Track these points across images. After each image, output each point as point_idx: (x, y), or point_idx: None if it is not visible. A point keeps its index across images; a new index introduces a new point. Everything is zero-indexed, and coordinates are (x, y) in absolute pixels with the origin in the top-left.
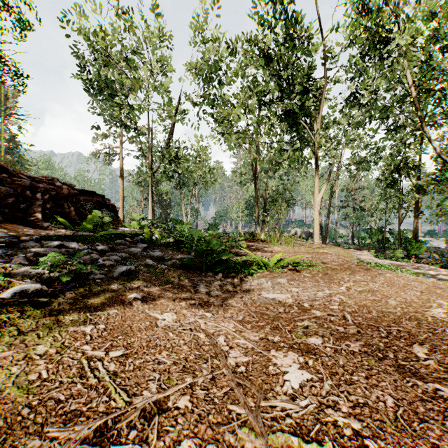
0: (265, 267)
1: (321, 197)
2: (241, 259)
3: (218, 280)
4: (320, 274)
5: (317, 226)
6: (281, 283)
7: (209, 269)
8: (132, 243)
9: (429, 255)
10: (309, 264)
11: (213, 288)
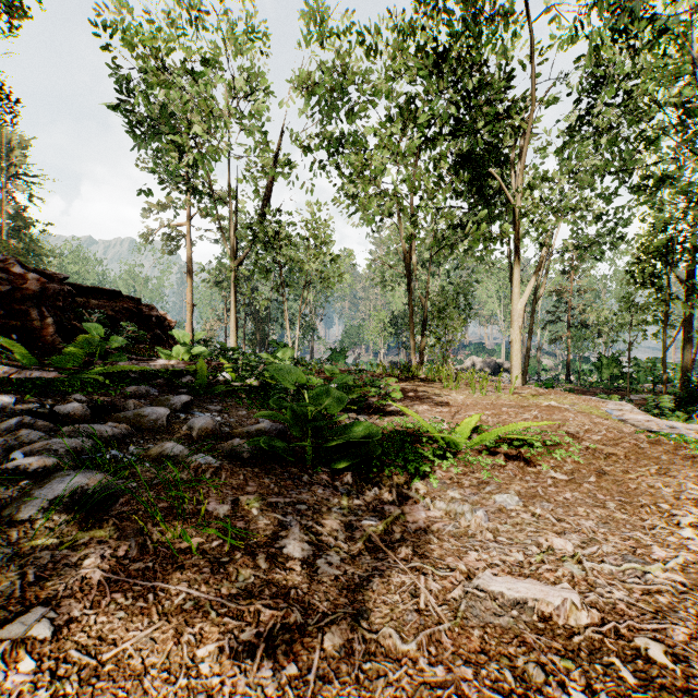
0: (451, 451)
1: (525, 302)
2: (394, 426)
3: (343, 498)
4: (593, 476)
5: (517, 353)
6: (510, 512)
7: (321, 461)
8: (166, 392)
9: None
10: (549, 442)
11: (325, 537)
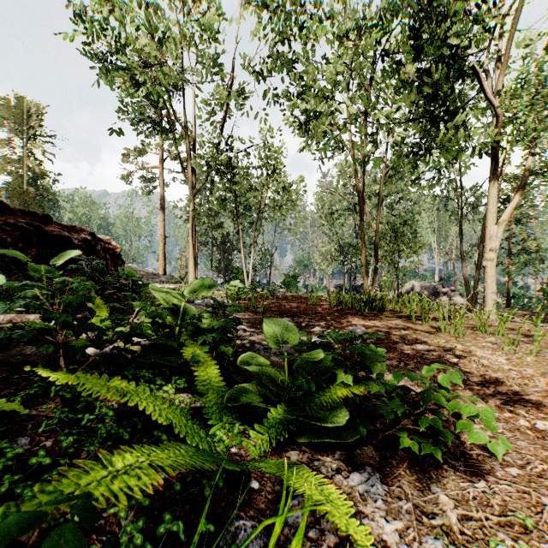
0: None
1: (504, 223)
2: None
3: None
4: None
5: (493, 281)
6: None
7: None
8: None
9: None
10: None
11: None
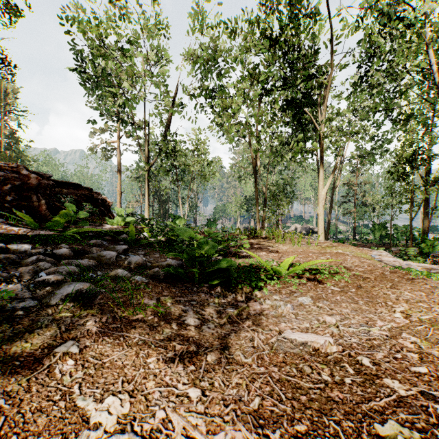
0: (276, 276)
1: (326, 191)
2: (244, 263)
3: (215, 299)
4: (354, 289)
5: (321, 222)
6: (305, 306)
7: (203, 280)
8: (112, 244)
9: (438, 253)
10: (332, 271)
11: (206, 316)
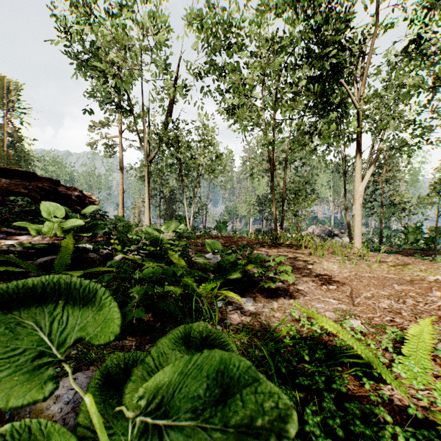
0: None
1: (365, 185)
2: (298, 335)
3: None
4: None
5: (358, 224)
6: None
7: None
8: (3, 279)
9: None
10: None
11: None
